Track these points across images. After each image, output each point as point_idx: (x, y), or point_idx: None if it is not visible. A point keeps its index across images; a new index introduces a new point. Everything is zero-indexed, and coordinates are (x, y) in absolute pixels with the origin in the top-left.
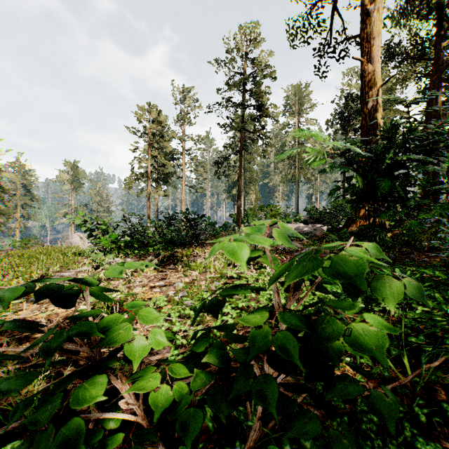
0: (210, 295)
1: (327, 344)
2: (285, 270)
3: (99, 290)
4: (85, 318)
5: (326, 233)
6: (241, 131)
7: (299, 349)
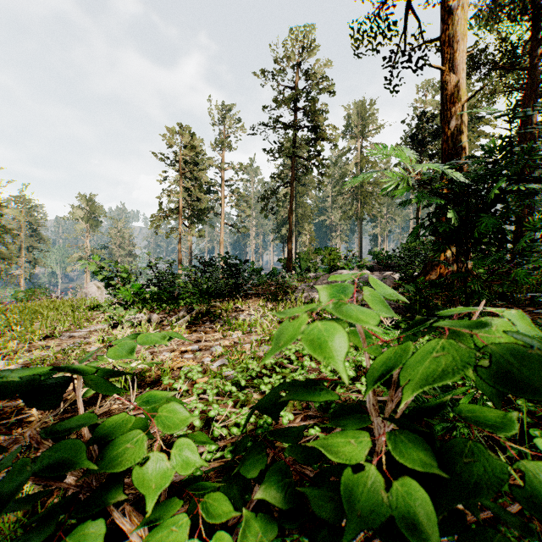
0: (269, 398)
1: (480, 499)
2: (395, 361)
3: (102, 375)
4: (69, 432)
5: (398, 283)
6: (293, 158)
7: (437, 518)
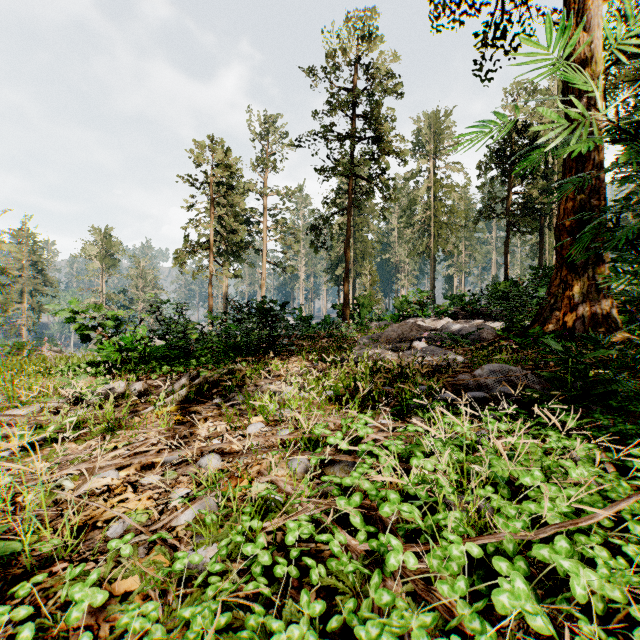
0: None
1: None
2: None
3: None
4: None
5: (501, 335)
6: (350, 177)
7: None
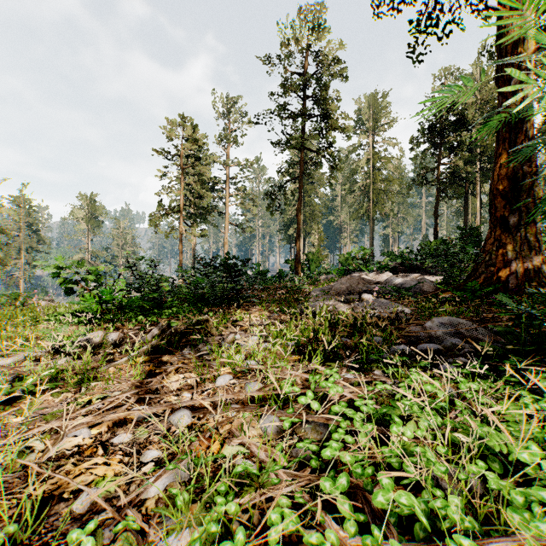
0: None
1: None
2: None
3: None
4: None
5: (440, 288)
6: (301, 150)
7: None
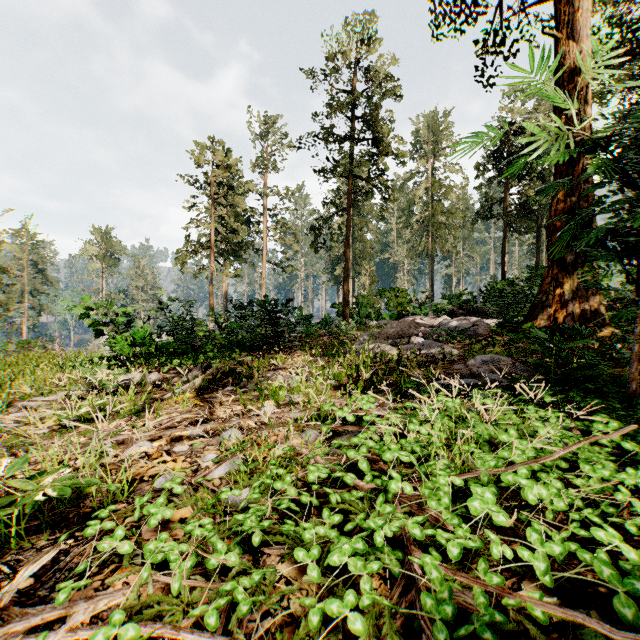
0: None
1: None
2: None
3: None
4: None
5: (495, 331)
6: (350, 178)
7: None
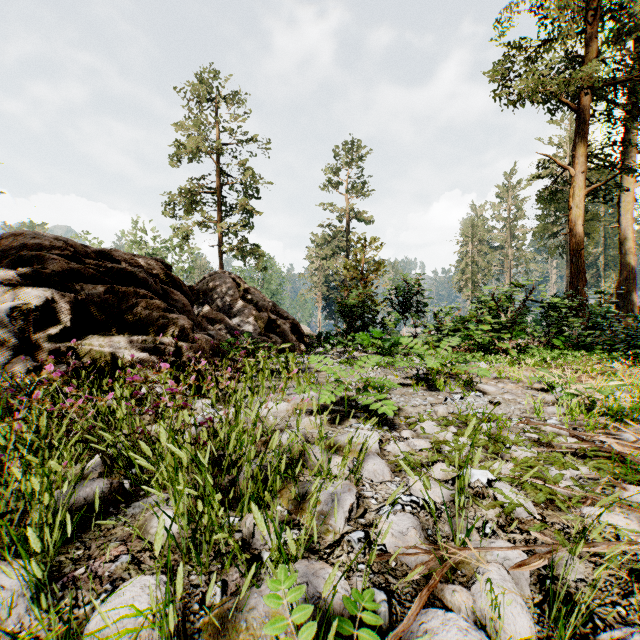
0: None
1: None
2: None
3: None
4: None
5: None
6: None
7: None
